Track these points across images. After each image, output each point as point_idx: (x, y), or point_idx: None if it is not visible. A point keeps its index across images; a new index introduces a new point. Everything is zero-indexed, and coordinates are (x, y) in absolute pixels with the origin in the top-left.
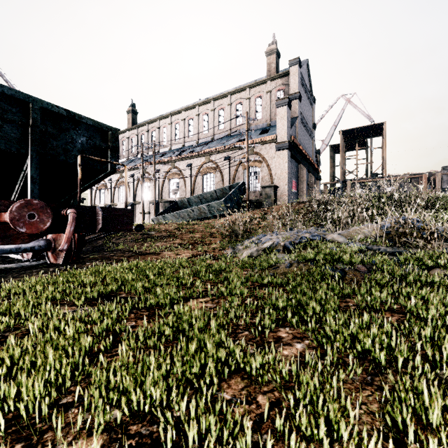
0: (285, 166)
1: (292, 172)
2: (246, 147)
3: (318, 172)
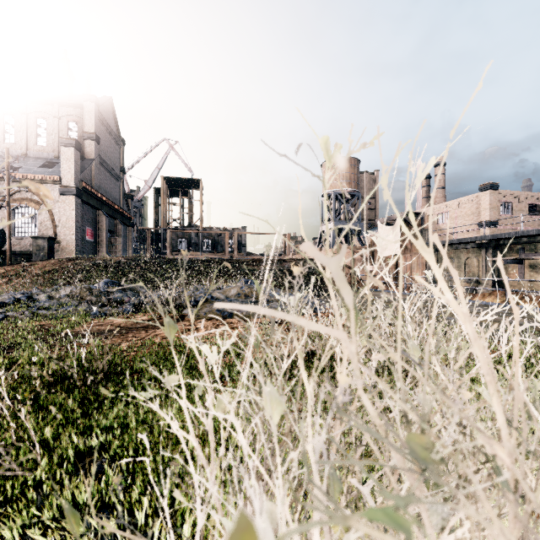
0: (72, 214)
1: (86, 219)
2: (7, 189)
3: (129, 219)
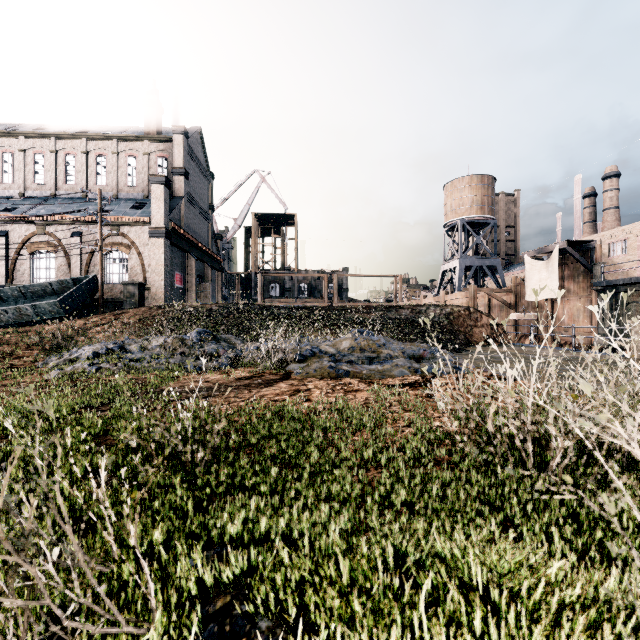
0: (161, 258)
1: (175, 264)
2: (99, 233)
3: (219, 262)
